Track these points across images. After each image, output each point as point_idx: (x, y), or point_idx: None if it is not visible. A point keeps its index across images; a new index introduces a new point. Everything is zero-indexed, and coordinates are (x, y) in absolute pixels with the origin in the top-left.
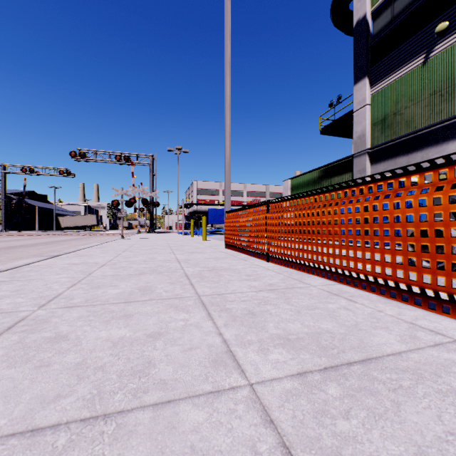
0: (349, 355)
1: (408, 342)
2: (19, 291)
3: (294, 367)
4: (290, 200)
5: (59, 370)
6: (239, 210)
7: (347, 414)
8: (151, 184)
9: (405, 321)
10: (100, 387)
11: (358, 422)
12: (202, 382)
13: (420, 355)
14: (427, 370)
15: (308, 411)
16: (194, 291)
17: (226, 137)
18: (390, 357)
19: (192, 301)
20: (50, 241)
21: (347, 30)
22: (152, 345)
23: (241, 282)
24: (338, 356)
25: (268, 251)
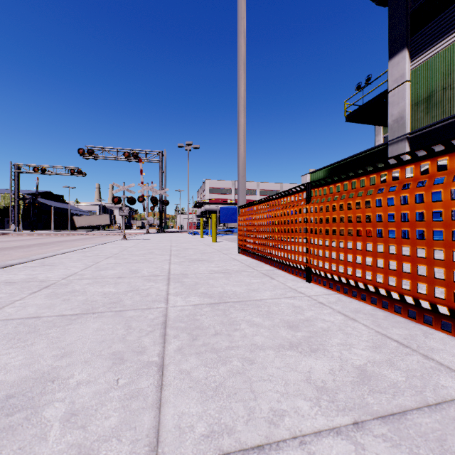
0: None
1: None
2: None
3: None
4: (360, 176)
5: None
6: (258, 203)
7: None
8: (160, 181)
9: None
10: None
11: None
12: None
13: None
14: None
15: None
16: (150, 423)
17: (240, 113)
18: None
19: None
20: (51, 242)
21: None
22: None
23: (282, 359)
24: None
25: (310, 264)
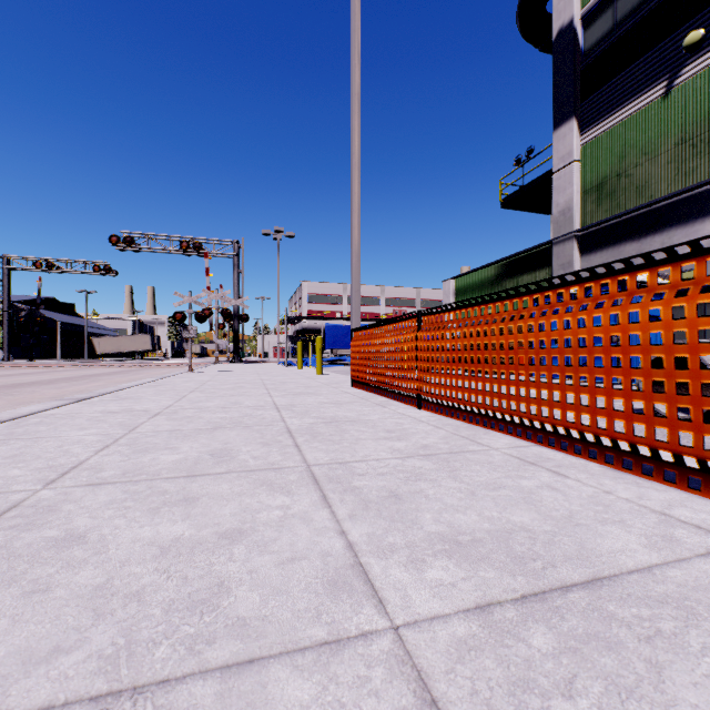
0: (563, 573)
1: (662, 548)
2: (16, 456)
3: (470, 594)
4: (455, 310)
5: (64, 599)
6: (373, 327)
7: (569, 687)
8: (236, 286)
9: (651, 510)
10: (132, 632)
11: (590, 704)
12: (310, 622)
13: (686, 573)
14: (702, 601)
15: (499, 681)
16: (300, 458)
17: (354, 212)
18: (633, 575)
19: (297, 474)
20: (77, 376)
21: (543, 45)
22: (226, 553)
23: (377, 442)
24: (544, 574)
25: (420, 391)
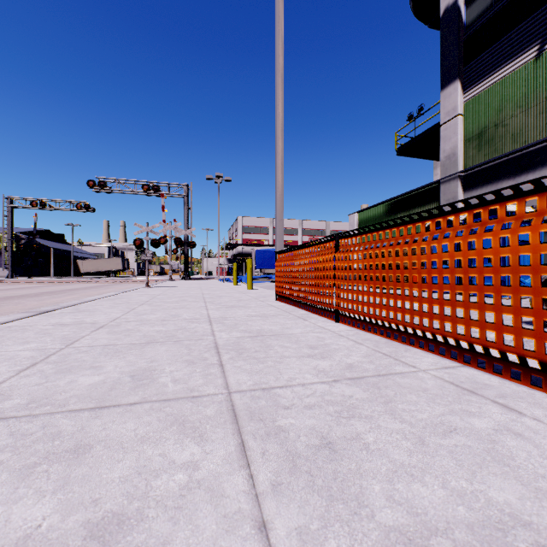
0: None
1: None
2: None
3: None
4: (373, 232)
5: None
6: (294, 249)
7: None
8: (186, 219)
9: None
10: None
11: None
12: None
13: None
14: None
15: None
16: (222, 382)
17: (278, 154)
18: None
19: (216, 405)
20: (60, 290)
21: (431, 22)
22: None
23: (301, 361)
24: None
25: (337, 306)
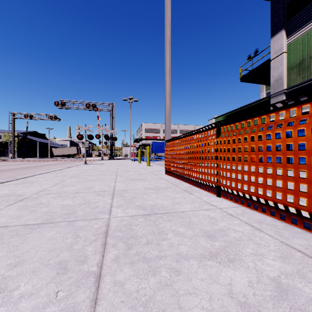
0: None
1: None
2: None
3: None
4: (261, 115)
5: None
6: (179, 138)
7: None
8: (111, 124)
9: None
10: None
11: None
12: None
13: None
14: None
15: None
16: None
17: (166, 74)
18: None
19: None
20: (35, 166)
21: None
22: None
23: (204, 269)
24: None
25: (219, 183)
